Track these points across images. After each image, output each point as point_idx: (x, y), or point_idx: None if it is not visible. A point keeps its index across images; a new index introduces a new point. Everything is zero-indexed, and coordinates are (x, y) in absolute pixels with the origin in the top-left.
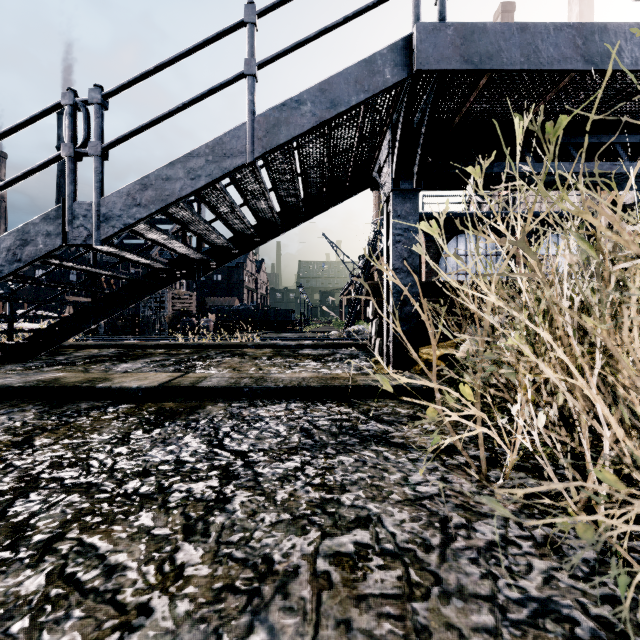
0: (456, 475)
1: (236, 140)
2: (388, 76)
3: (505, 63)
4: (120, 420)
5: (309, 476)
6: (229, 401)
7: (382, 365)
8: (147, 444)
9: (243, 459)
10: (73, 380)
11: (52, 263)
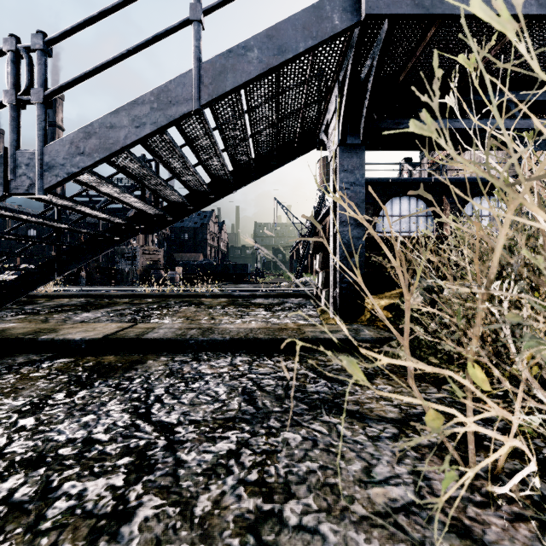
0: (432, 465)
1: (181, 87)
2: (336, 22)
3: (457, 7)
4: (48, 378)
5: (244, 467)
6: (173, 354)
7: (329, 315)
8: (62, 413)
9: (167, 437)
10: (19, 331)
11: (5, 215)
